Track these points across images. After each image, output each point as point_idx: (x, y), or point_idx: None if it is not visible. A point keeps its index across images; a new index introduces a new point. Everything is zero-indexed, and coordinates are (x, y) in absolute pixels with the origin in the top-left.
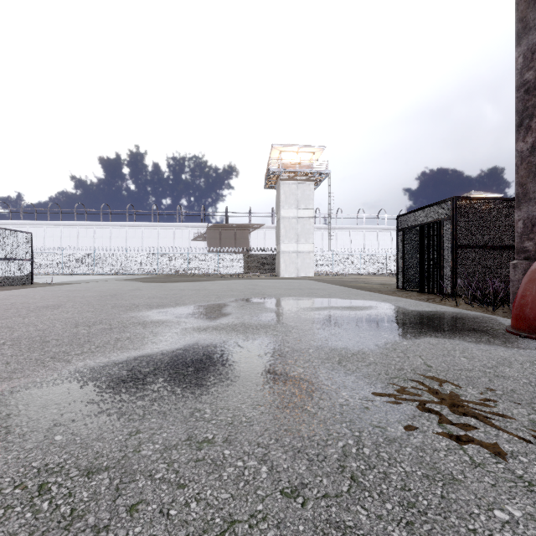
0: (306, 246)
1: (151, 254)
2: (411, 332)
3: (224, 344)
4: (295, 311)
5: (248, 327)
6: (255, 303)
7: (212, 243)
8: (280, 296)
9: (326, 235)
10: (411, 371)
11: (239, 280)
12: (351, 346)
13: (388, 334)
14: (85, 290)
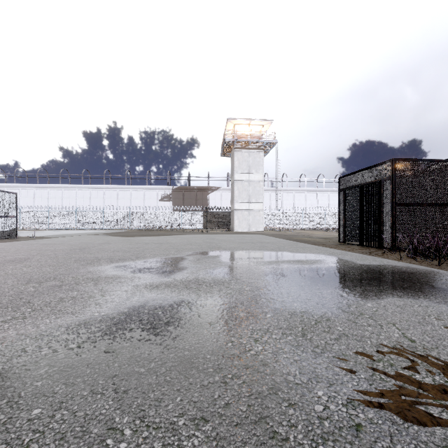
0: (257, 205)
1: (124, 212)
2: (370, 291)
3: (173, 306)
4: (248, 266)
5: (201, 284)
6: (210, 257)
7: (176, 202)
8: (234, 250)
9: (273, 196)
10: (393, 349)
11: (199, 235)
12: (311, 309)
13: (347, 293)
14: (59, 243)
